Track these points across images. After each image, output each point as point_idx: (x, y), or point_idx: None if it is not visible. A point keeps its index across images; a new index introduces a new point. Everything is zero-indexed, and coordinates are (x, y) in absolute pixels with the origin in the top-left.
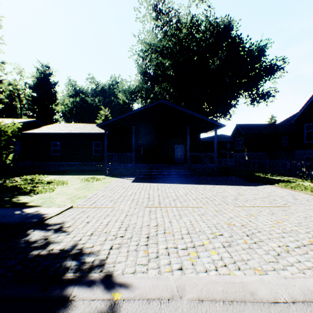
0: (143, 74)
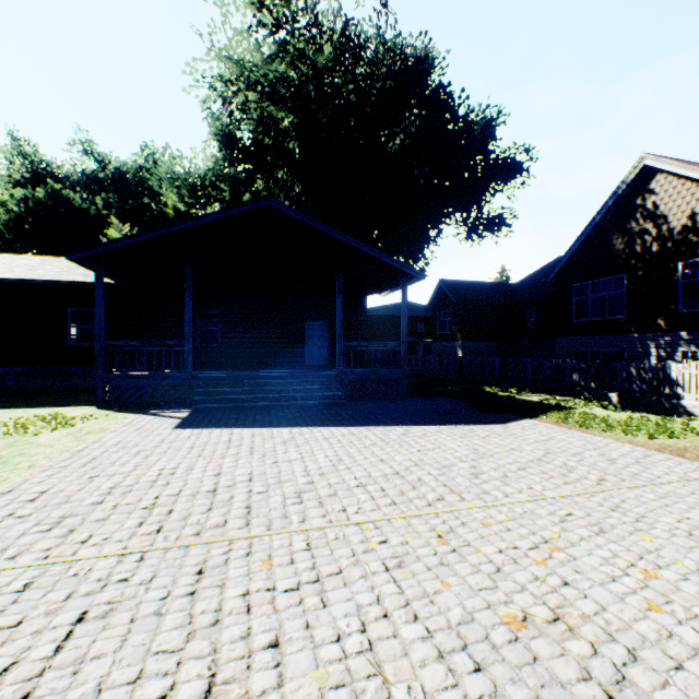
0: (224, 140)
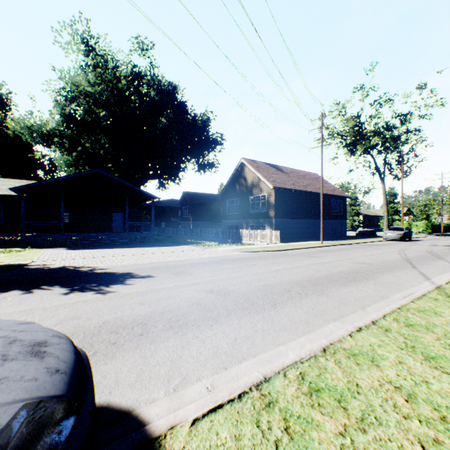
0: (65, 115)
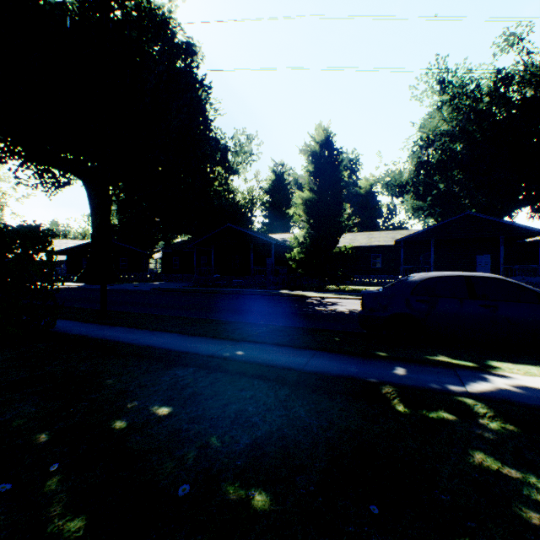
0: (417, 163)
